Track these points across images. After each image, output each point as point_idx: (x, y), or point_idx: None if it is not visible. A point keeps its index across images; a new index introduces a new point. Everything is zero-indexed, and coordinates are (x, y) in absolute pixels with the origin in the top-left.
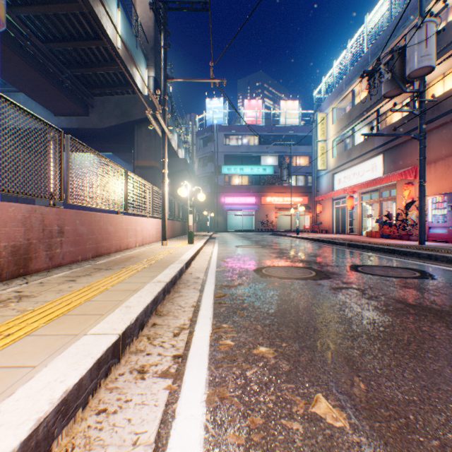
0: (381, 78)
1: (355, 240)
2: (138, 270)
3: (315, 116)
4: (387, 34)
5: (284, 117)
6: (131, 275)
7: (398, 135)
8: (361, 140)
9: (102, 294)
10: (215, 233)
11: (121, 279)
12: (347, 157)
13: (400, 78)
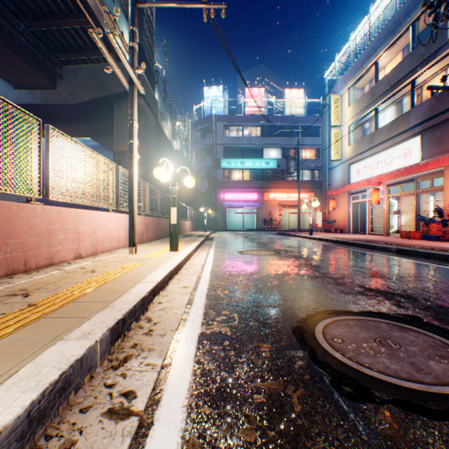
0: None
1: (398, 243)
2: None
3: (327, 99)
4: None
5: (289, 106)
6: None
7: None
8: (386, 123)
9: None
10: (213, 232)
11: None
12: (369, 142)
13: None
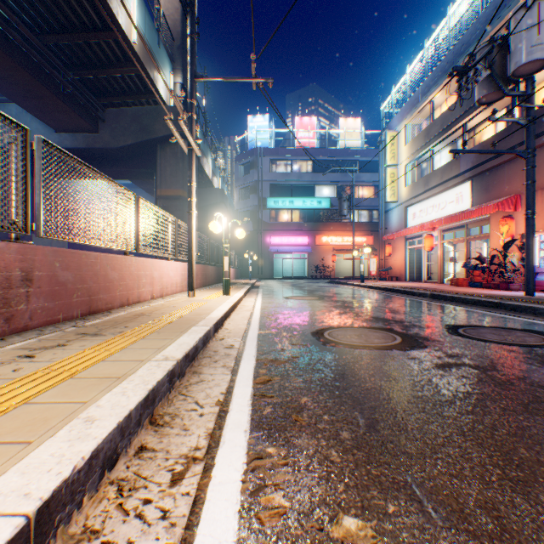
0: (476, 76)
1: (439, 290)
2: (141, 336)
3: (383, 135)
4: (477, 27)
5: (344, 138)
6: (126, 346)
7: (499, 152)
8: (441, 164)
9: (57, 388)
10: (258, 280)
11: (106, 354)
12: (424, 185)
13: (501, 77)
